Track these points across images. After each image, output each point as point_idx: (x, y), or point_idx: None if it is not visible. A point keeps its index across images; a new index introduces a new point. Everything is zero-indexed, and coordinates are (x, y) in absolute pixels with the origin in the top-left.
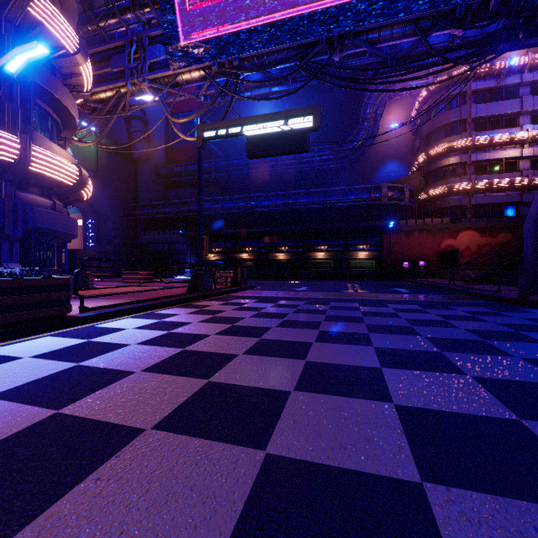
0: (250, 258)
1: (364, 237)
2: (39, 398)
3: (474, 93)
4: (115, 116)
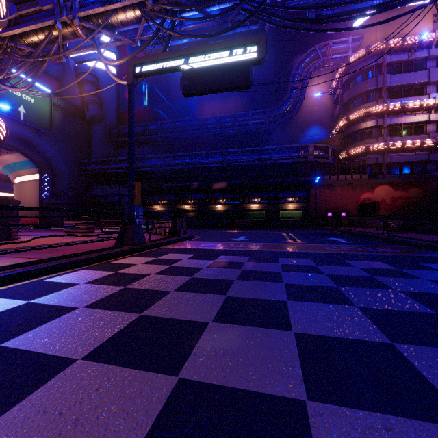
0: (192, 209)
1: (293, 191)
2: None
3: (388, 65)
4: (47, 60)
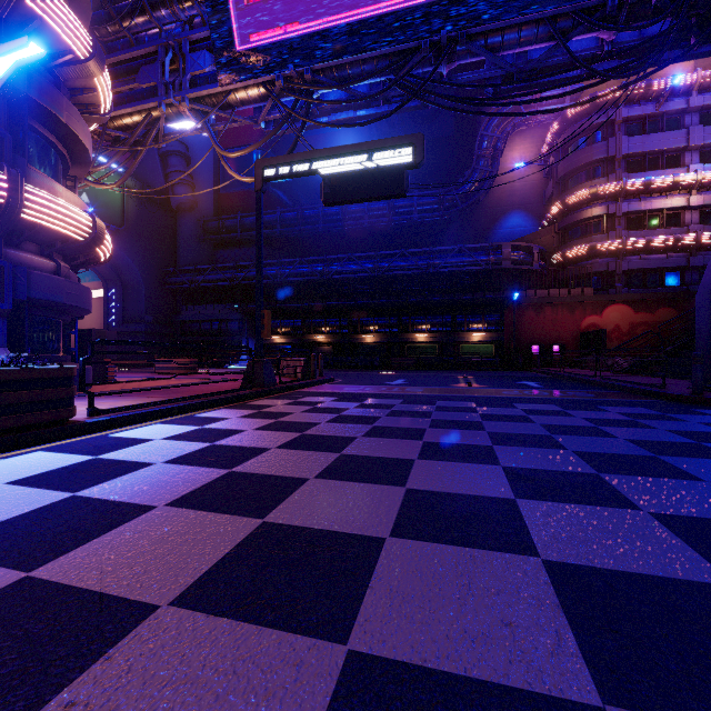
0: (328, 341)
1: (479, 313)
2: (5, 550)
3: (625, 122)
4: (145, 148)
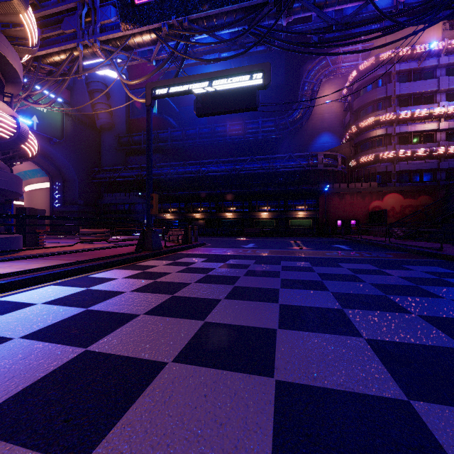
0: (202, 217)
1: (302, 199)
2: None
3: (398, 74)
4: (69, 78)
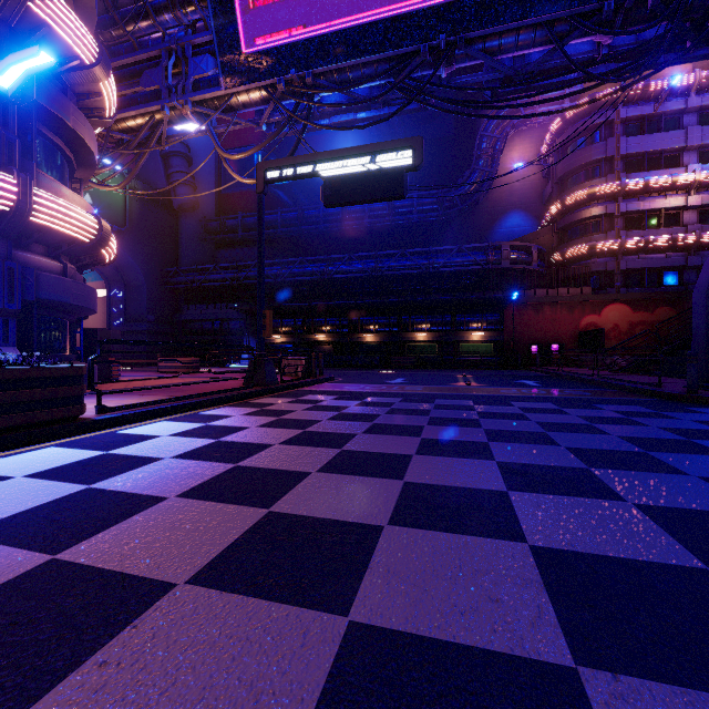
0: (329, 340)
1: (479, 312)
2: (30, 536)
3: (624, 123)
4: (148, 151)
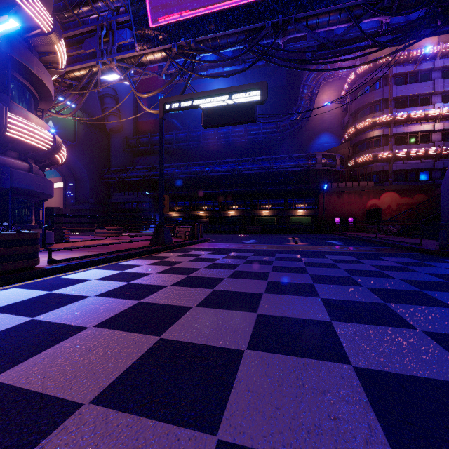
0: (206, 215)
1: (302, 197)
2: None
3: (394, 77)
4: (88, 91)
